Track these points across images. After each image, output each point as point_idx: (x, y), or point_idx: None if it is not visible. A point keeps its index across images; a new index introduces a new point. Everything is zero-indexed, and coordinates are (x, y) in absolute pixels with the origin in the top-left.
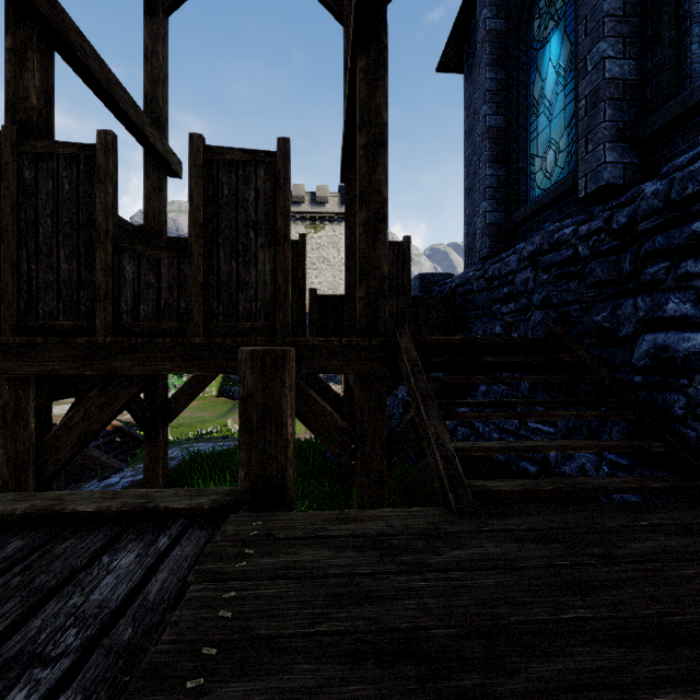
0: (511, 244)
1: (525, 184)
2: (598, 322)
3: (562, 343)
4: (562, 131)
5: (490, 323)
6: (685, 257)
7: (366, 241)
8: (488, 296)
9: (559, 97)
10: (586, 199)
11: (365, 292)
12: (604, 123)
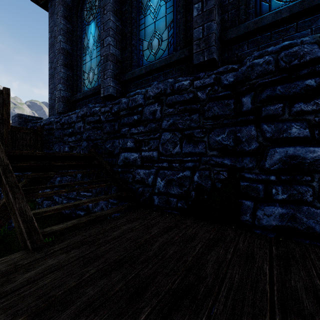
0: (74, 109)
1: (80, 83)
2: (108, 148)
3: (94, 156)
4: (96, 66)
5: (63, 145)
6: (132, 127)
7: None
8: (62, 132)
9: (95, 51)
10: (104, 98)
11: None
12: (110, 69)
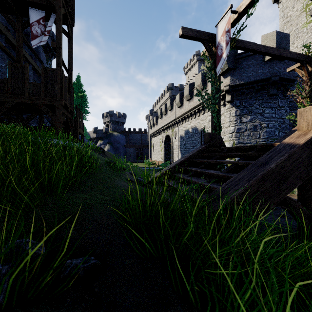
0: None
1: None
2: None
3: None
4: None
5: None
6: None
7: None
8: None
9: None
10: None
11: None
12: None
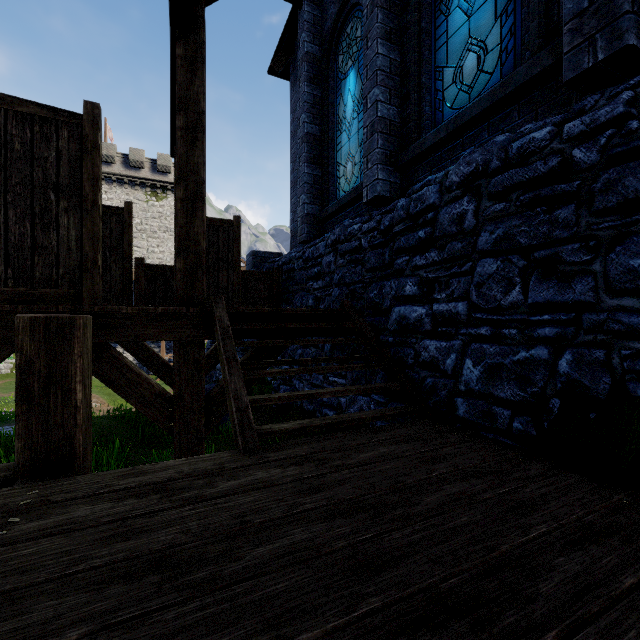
0: (324, 232)
1: (333, 185)
2: (372, 297)
3: (348, 314)
4: (357, 149)
5: (305, 296)
6: (416, 254)
7: (185, 217)
8: (305, 274)
9: (355, 122)
10: (368, 204)
11: (184, 265)
12: (377, 149)
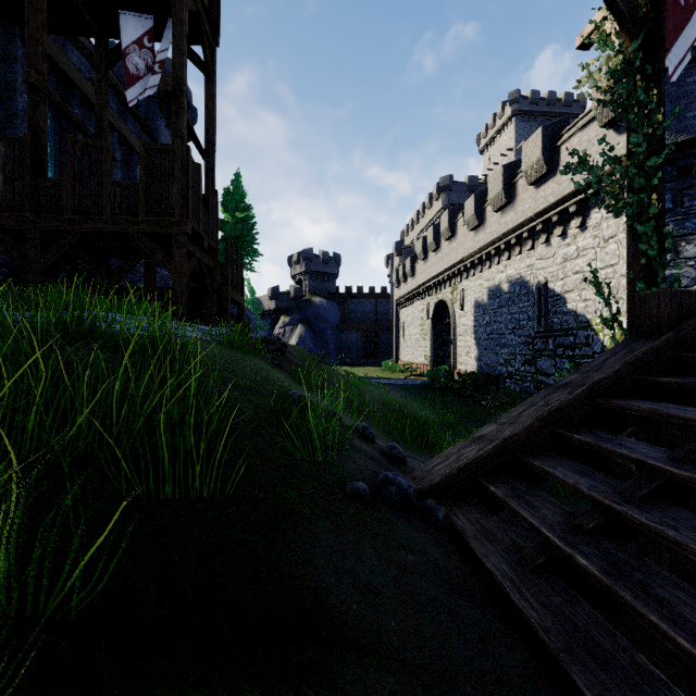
0: None
1: None
2: None
3: None
4: None
5: None
6: None
7: None
8: None
9: None
10: None
11: None
12: None
